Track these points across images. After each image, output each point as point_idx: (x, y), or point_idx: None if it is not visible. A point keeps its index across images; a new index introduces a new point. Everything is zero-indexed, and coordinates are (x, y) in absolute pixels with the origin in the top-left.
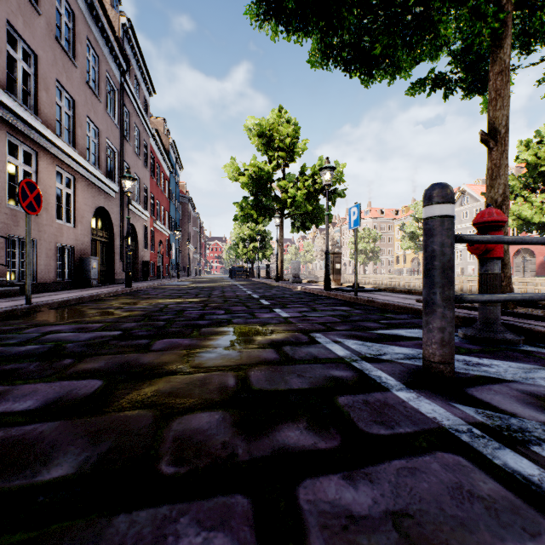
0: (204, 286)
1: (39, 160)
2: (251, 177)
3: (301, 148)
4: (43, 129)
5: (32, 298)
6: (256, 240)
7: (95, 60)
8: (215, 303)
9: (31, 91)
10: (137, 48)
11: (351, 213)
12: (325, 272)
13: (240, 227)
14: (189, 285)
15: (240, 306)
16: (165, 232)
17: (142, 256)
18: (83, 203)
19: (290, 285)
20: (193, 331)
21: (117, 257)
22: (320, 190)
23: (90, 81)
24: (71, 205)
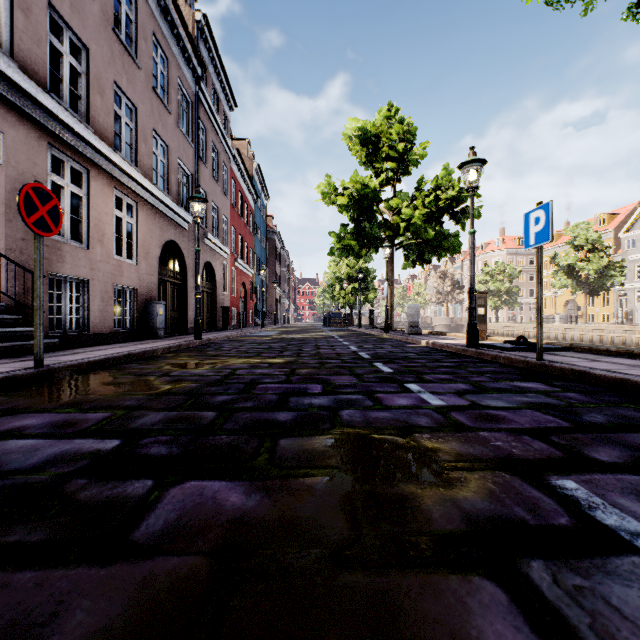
0: (293, 338)
1: (92, 180)
2: (352, 197)
3: (419, 155)
4: (95, 140)
5: (66, 355)
6: (356, 280)
7: (164, 63)
8: (306, 368)
9: (81, 94)
10: (215, 50)
11: (529, 221)
12: (469, 320)
13: (336, 265)
14: (274, 336)
15: (346, 374)
16: (249, 272)
17: (221, 301)
18: (149, 236)
19: (409, 338)
20: (260, 449)
21: (191, 302)
22: (445, 209)
23: (158, 87)
24: (133, 238)
